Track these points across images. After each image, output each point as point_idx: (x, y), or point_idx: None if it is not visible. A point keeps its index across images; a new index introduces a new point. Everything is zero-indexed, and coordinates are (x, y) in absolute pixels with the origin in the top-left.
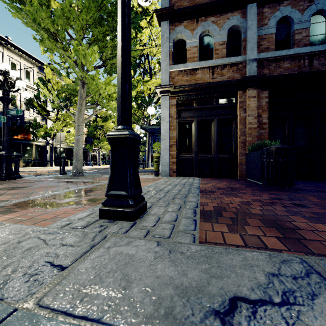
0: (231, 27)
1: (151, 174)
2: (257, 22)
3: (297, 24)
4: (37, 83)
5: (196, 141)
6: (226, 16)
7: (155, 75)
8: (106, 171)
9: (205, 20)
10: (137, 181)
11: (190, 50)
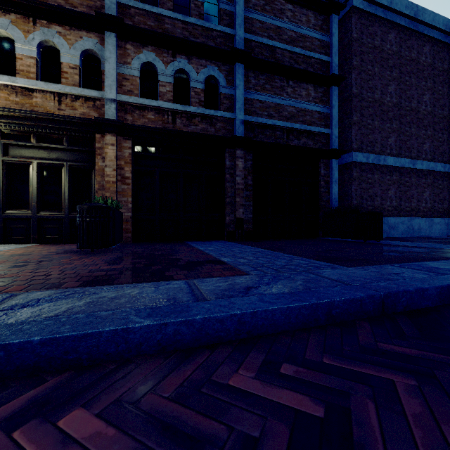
0: (87, 50)
1: None
2: (120, 57)
3: (161, 76)
4: None
5: (36, 192)
6: (79, 33)
7: None
8: None
9: (47, 26)
10: None
11: (22, 59)
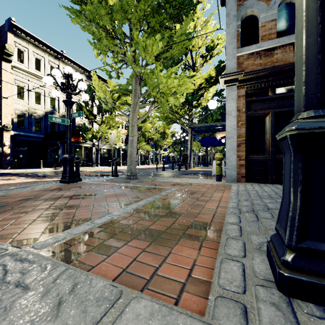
0: None
1: (206, 178)
2: None
3: None
4: (86, 90)
5: (273, 138)
6: None
7: (197, 70)
8: (153, 173)
9: None
10: None
11: (264, 26)
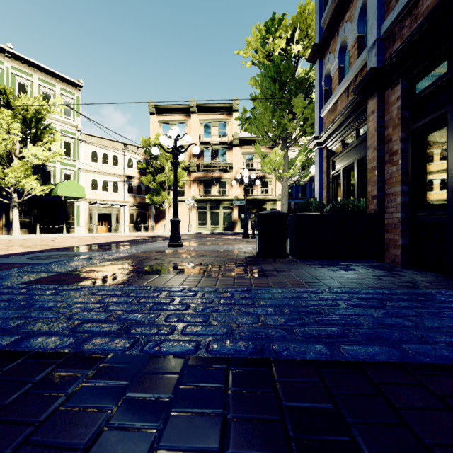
0: (363, 5)
1: None
2: None
3: None
4: None
5: (342, 199)
6: None
7: None
8: None
9: (342, 25)
10: (175, 236)
11: (333, 78)
